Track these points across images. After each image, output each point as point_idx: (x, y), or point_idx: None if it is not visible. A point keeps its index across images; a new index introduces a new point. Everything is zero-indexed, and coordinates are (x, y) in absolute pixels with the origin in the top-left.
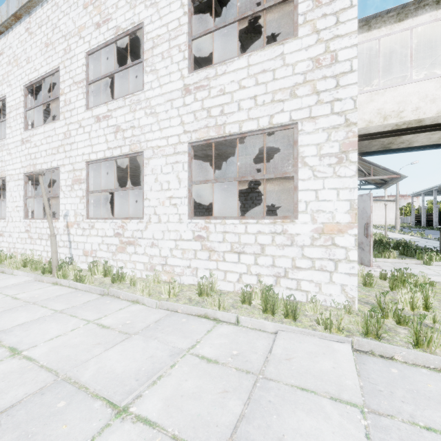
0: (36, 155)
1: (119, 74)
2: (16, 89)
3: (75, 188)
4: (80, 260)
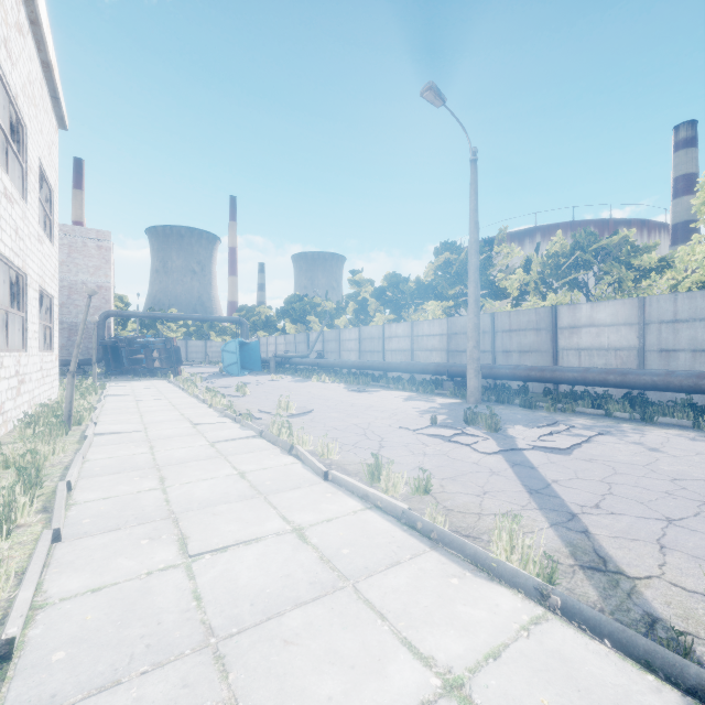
0: None
1: None
2: None
3: None
4: None
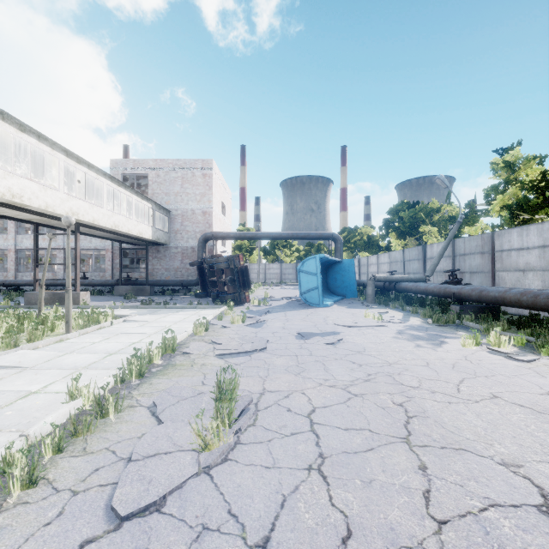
0: None
1: None
2: None
3: None
4: None
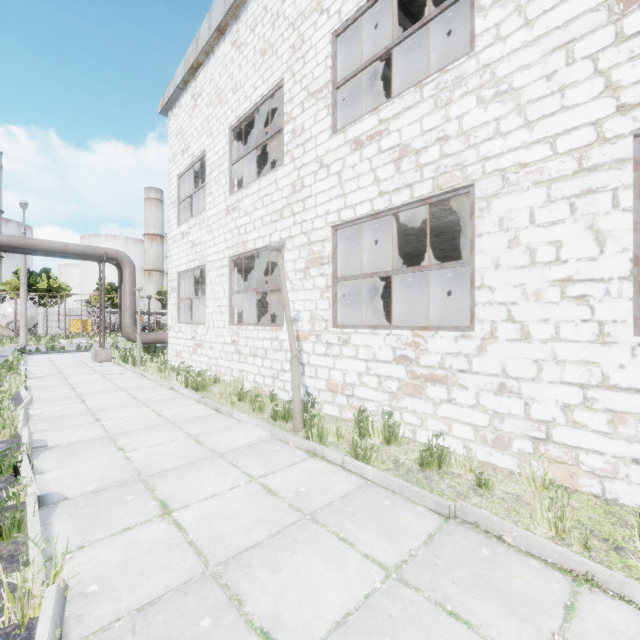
0: (247, 227)
1: (341, 94)
2: (219, 137)
3: (311, 274)
4: (321, 397)
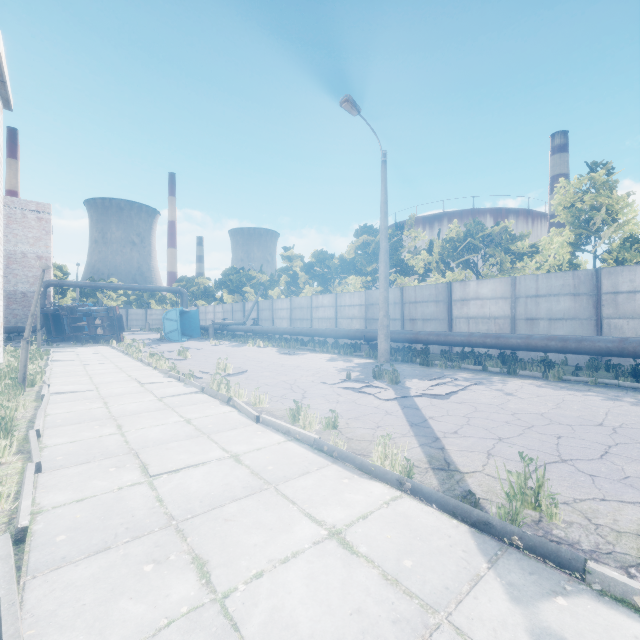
0: None
1: None
2: None
3: None
4: None
